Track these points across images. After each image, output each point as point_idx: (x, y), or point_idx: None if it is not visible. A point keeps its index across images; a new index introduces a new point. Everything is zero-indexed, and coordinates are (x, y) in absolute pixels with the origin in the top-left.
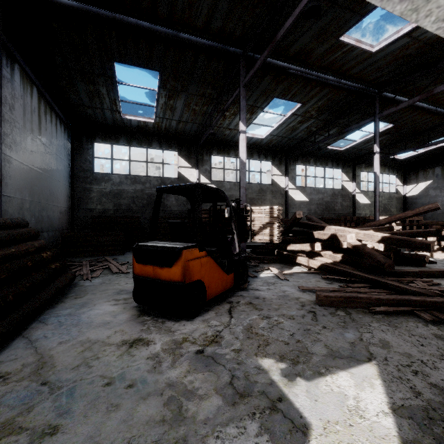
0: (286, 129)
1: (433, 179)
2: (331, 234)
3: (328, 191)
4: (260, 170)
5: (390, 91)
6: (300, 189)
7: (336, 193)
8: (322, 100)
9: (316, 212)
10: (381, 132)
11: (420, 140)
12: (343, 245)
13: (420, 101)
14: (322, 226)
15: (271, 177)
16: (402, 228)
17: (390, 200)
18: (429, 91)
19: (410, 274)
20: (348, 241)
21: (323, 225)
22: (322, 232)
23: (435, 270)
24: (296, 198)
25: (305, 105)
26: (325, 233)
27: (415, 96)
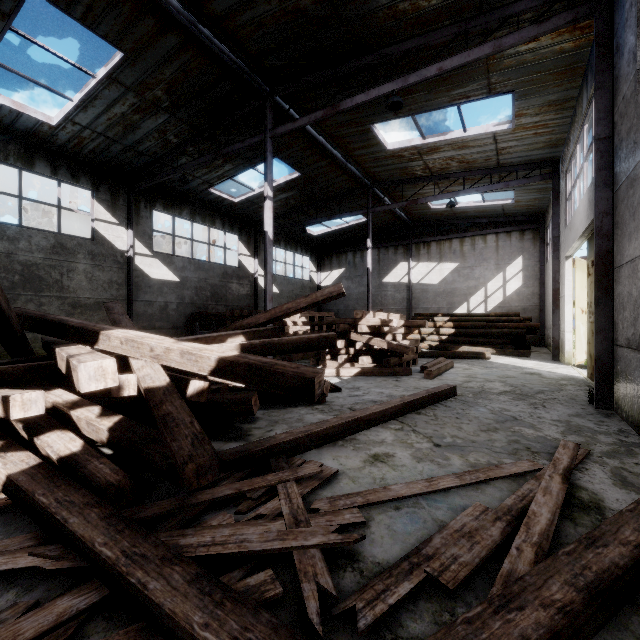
0: (110, 118)
1: (346, 266)
2: (66, 358)
3: (216, 268)
4: (58, 202)
5: (288, 101)
6: (162, 258)
7: (229, 273)
8: (171, 66)
9: (193, 302)
10: (287, 182)
11: (332, 210)
12: (125, 388)
13: (328, 141)
14: (93, 330)
15: (91, 223)
16: (311, 329)
17: (304, 290)
18: (334, 105)
19: (284, 449)
20: (86, 389)
21: (96, 328)
22: (69, 349)
23: (332, 426)
24: (153, 273)
25: (135, 61)
26: (62, 354)
27: (322, 127)
